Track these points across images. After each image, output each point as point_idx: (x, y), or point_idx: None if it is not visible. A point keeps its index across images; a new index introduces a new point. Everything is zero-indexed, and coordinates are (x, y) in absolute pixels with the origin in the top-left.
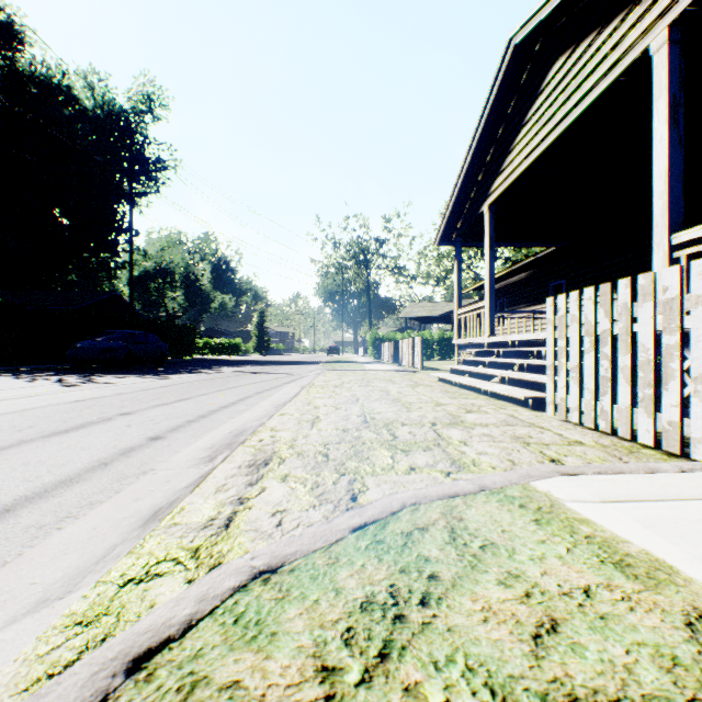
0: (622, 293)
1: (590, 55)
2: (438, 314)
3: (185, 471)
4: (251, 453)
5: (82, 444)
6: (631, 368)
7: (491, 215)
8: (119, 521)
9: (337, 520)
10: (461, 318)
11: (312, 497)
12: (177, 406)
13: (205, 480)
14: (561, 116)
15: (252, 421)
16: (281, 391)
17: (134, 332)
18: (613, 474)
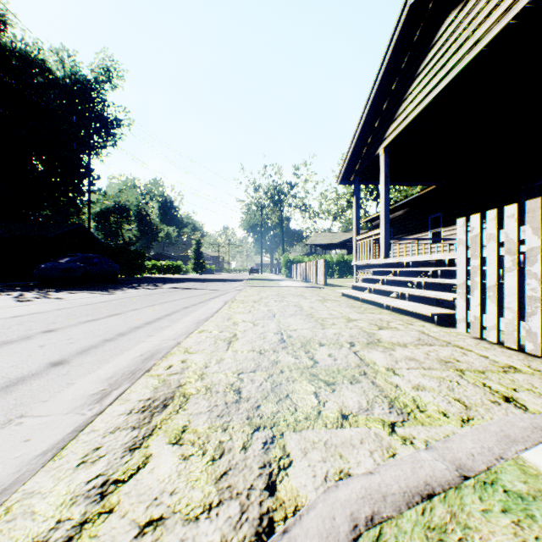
0: None
1: (483, 4)
2: (336, 242)
3: (60, 418)
4: (152, 387)
5: None
6: None
7: (386, 156)
8: None
9: None
10: (359, 244)
11: (209, 482)
12: (104, 322)
13: (75, 439)
14: (453, 64)
15: (169, 340)
16: (206, 305)
17: (90, 255)
18: None
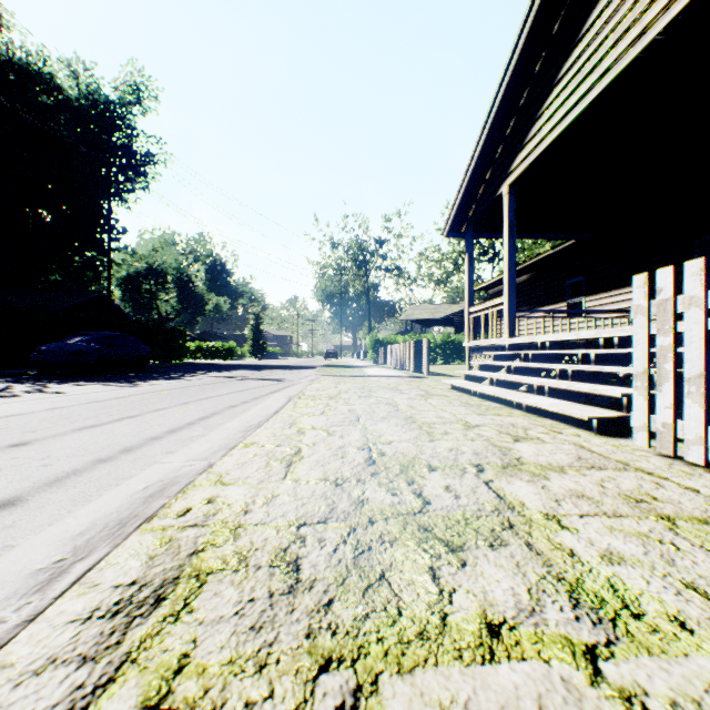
0: None
1: None
2: (440, 316)
3: None
4: (146, 555)
5: None
6: None
7: (512, 197)
8: None
9: None
10: (473, 318)
11: None
12: (107, 429)
13: None
14: (610, 62)
15: (196, 461)
16: (262, 403)
17: (109, 334)
18: None
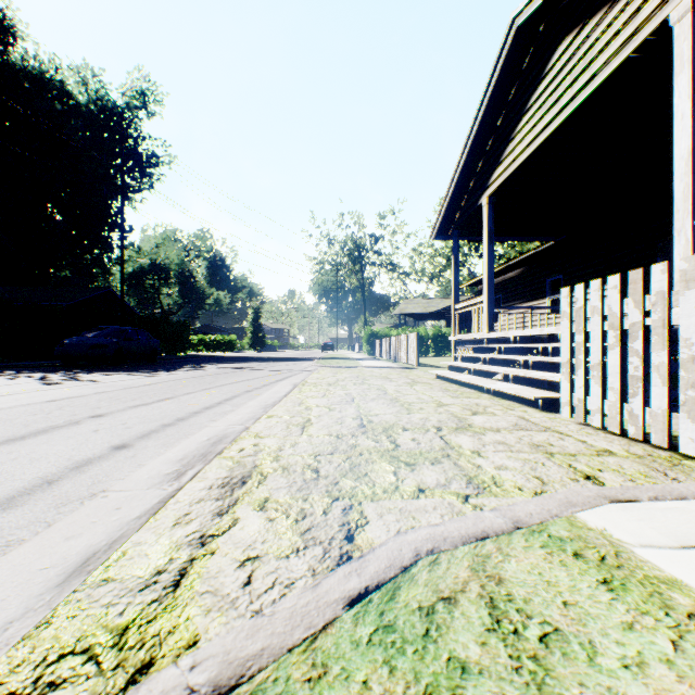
0: (657, 280)
1: (600, 32)
2: (432, 310)
3: (143, 492)
4: (228, 467)
5: (33, 455)
6: (669, 365)
7: (491, 207)
8: (31, 575)
9: (326, 583)
10: (458, 314)
11: (295, 535)
12: (156, 407)
13: (164, 507)
14: (567, 99)
15: (235, 425)
16: (272, 389)
17: (124, 328)
18: (675, 500)
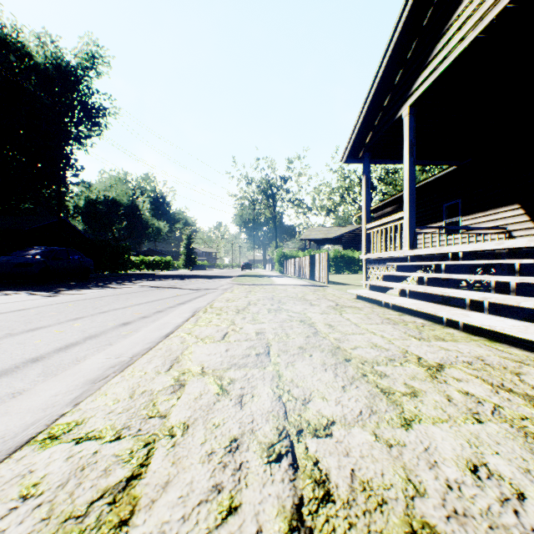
0: None
1: None
2: (332, 236)
3: None
4: None
5: None
6: None
7: (412, 118)
8: None
9: None
10: (369, 233)
11: None
12: None
13: None
14: None
15: None
16: (161, 319)
17: (54, 248)
18: None
